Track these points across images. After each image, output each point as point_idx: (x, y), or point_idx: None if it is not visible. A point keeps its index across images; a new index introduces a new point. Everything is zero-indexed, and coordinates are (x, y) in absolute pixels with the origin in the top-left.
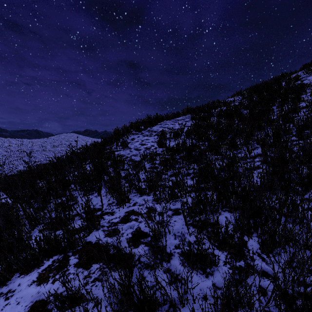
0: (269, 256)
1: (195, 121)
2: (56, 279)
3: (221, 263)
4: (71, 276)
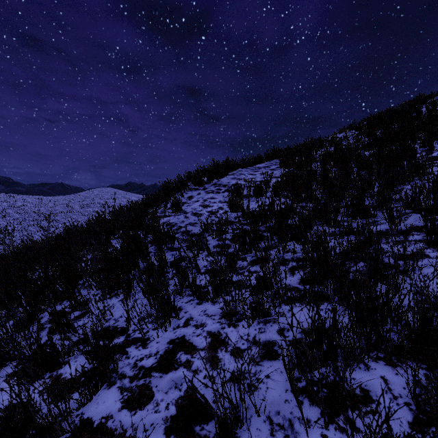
0: None
1: (288, 169)
2: None
3: None
4: None
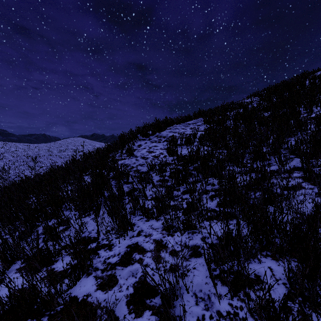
0: None
1: (210, 125)
2: None
3: None
4: None
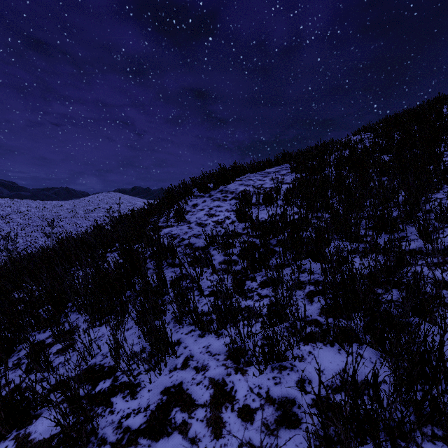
0: None
1: (301, 175)
2: None
3: None
4: None
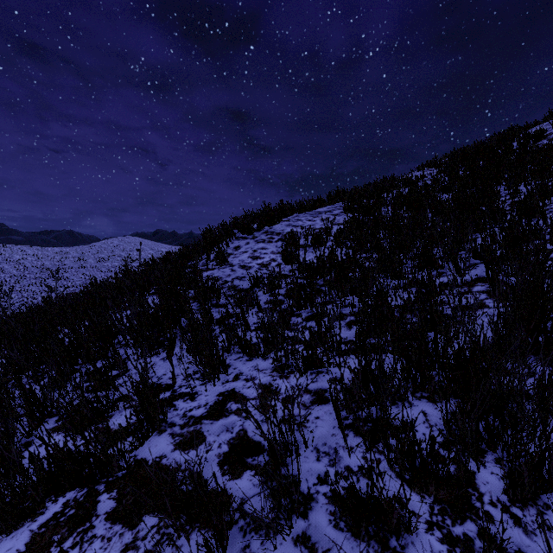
0: (543, 529)
1: (353, 214)
2: (65, 550)
3: (420, 527)
4: (98, 544)
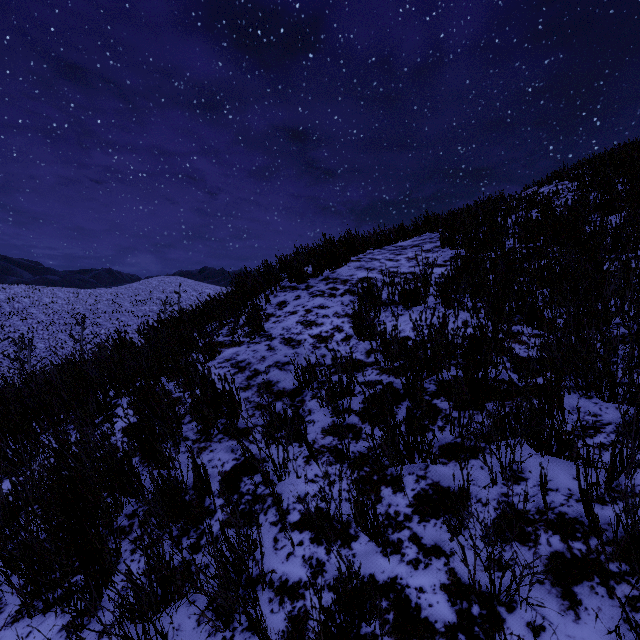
0: None
1: (466, 252)
2: None
3: None
4: None
